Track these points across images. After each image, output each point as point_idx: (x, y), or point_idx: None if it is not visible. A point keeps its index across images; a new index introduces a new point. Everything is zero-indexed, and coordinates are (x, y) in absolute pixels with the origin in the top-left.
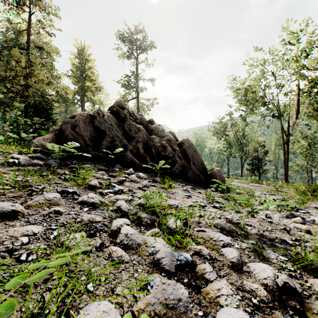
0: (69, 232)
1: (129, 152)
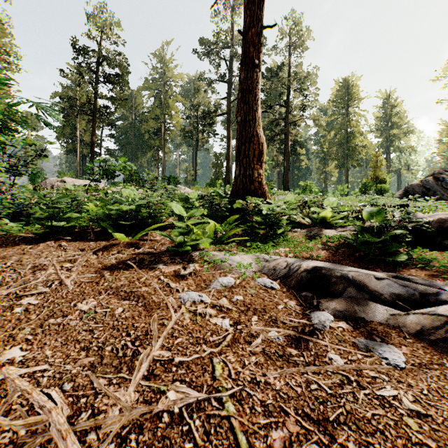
0: None
1: (444, 197)
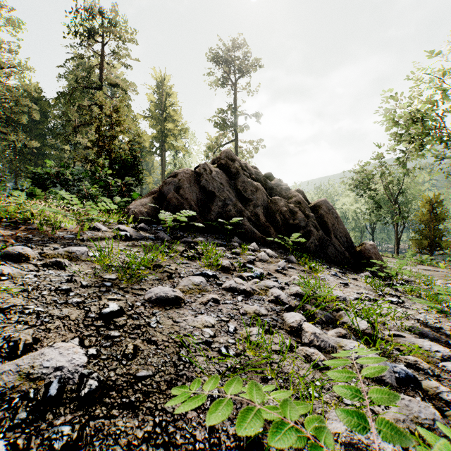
0: (244, 326)
1: (247, 221)
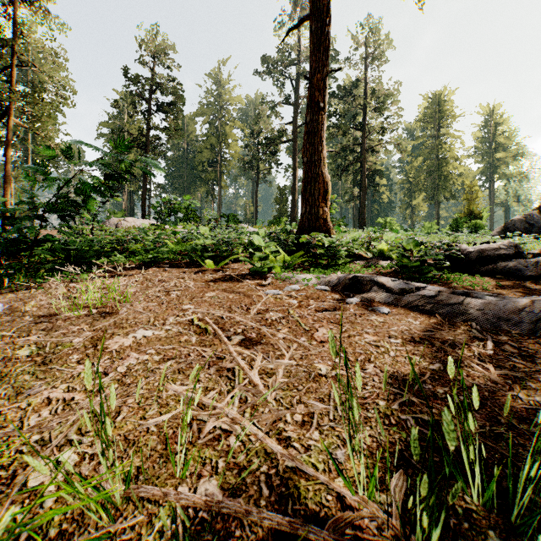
0: None
1: None
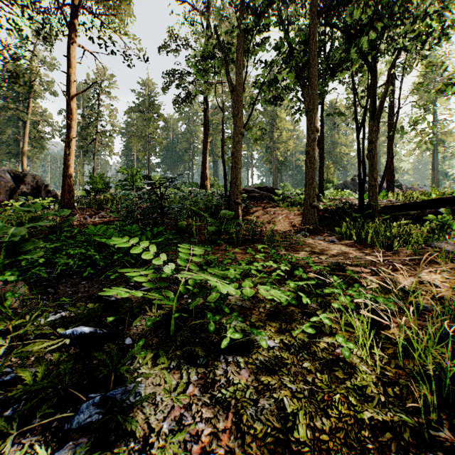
0: None
1: (352, 191)
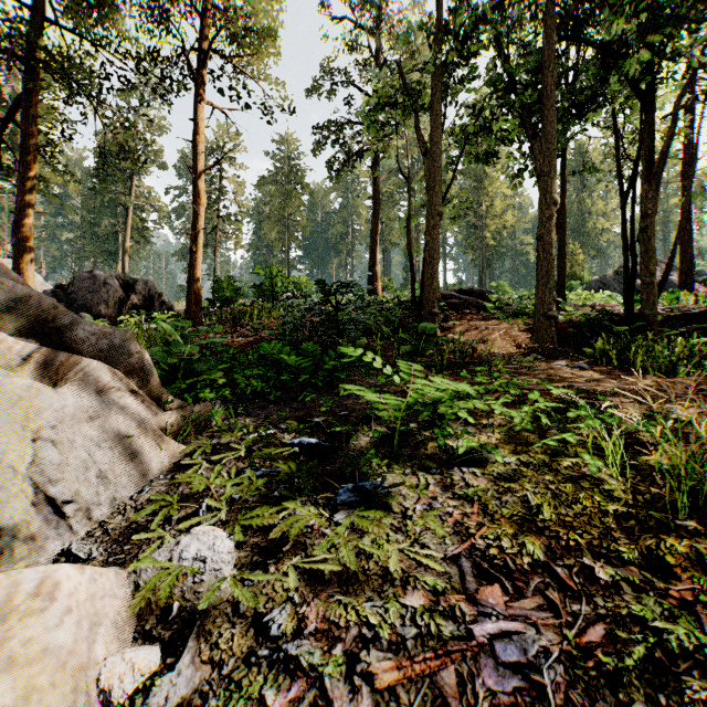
0: None
1: (616, 291)
